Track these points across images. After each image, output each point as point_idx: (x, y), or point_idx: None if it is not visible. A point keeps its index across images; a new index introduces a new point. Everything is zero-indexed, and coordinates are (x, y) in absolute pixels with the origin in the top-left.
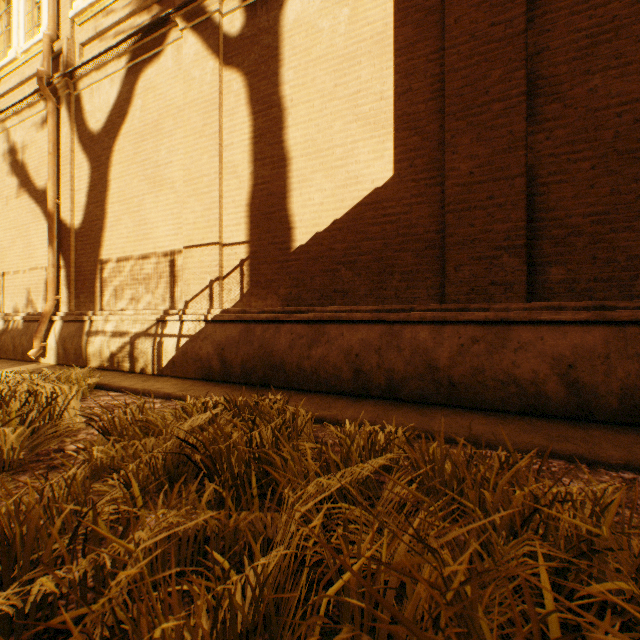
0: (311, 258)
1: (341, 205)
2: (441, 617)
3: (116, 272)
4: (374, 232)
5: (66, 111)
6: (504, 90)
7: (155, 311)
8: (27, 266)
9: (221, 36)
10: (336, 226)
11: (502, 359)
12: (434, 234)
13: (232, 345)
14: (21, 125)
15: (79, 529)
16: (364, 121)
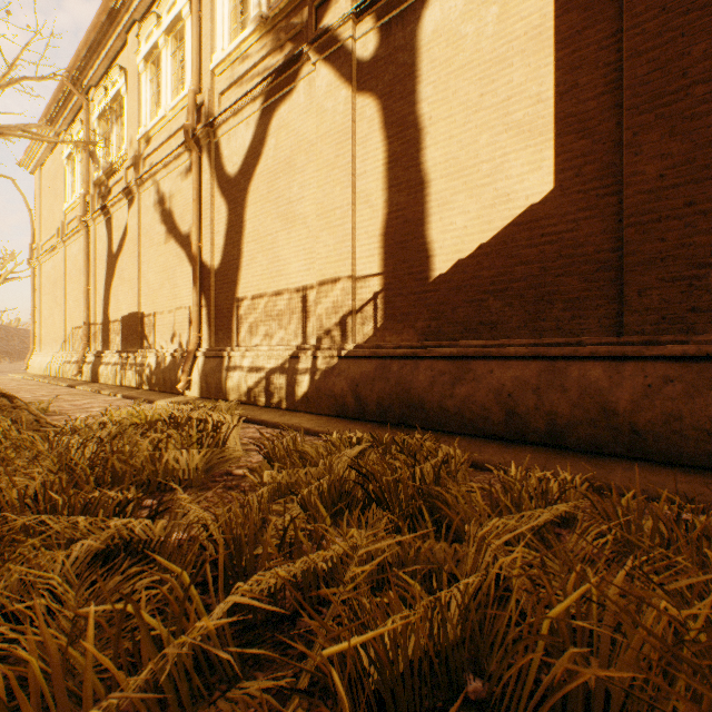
0: (452, 288)
1: (488, 227)
2: (685, 651)
3: (251, 309)
4: (529, 255)
5: (207, 159)
6: (710, 68)
7: (288, 347)
8: (173, 306)
9: (353, 62)
10: (482, 251)
11: (708, 404)
12: (608, 253)
13: (367, 382)
14: (168, 177)
15: (273, 540)
16: (516, 130)
